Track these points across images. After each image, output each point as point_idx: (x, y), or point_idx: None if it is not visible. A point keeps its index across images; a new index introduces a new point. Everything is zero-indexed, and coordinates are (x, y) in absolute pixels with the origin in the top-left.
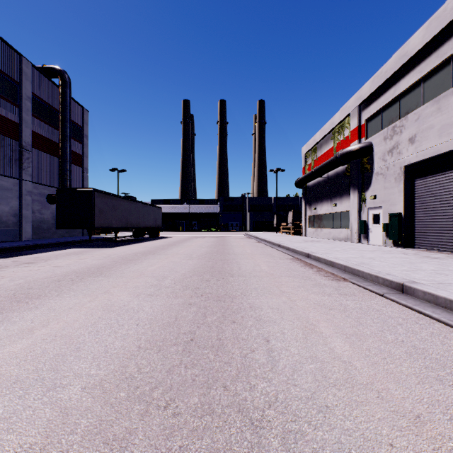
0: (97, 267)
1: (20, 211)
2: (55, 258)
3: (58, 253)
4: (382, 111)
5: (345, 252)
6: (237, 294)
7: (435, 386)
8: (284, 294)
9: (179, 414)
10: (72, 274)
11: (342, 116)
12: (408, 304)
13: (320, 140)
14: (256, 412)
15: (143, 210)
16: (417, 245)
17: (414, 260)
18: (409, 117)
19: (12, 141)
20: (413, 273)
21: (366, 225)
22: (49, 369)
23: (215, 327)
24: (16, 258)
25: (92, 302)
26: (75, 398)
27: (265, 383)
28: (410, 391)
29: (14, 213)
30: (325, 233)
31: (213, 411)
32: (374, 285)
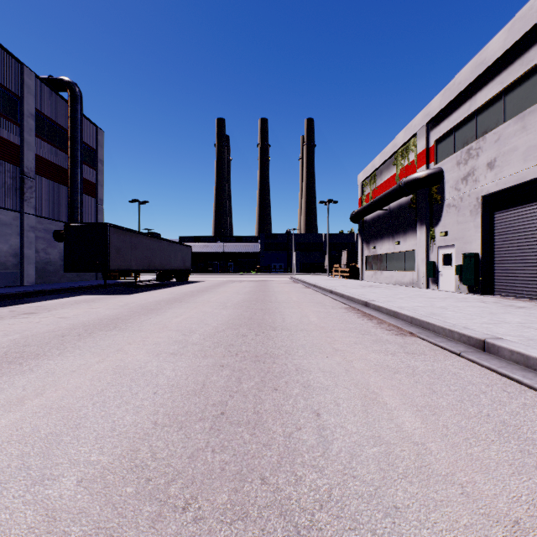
0: (111, 319)
1: (21, 251)
2: (61, 307)
3: (65, 301)
4: (455, 130)
5: (410, 300)
6: (280, 353)
7: (535, 477)
8: (338, 352)
9: (202, 519)
10: (80, 327)
11: (406, 137)
12: (492, 365)
13: (381, 166)
14: (303, 515)
15: (168, 249)
16: (498, 292)
17: (495, 310)
18: (487, 137)
19: (11, 166)
20: (495, 327)
21: (435, 267)
22: (38, 453)
23: (252, 396)
24: (14, 307)
25: (101, 363)
26: (67, 495)
27: (314, 474)
28: (503, 484)
29: (14, 253)
30: (386, 277)
31: (247, 514)
32: (448, 341)
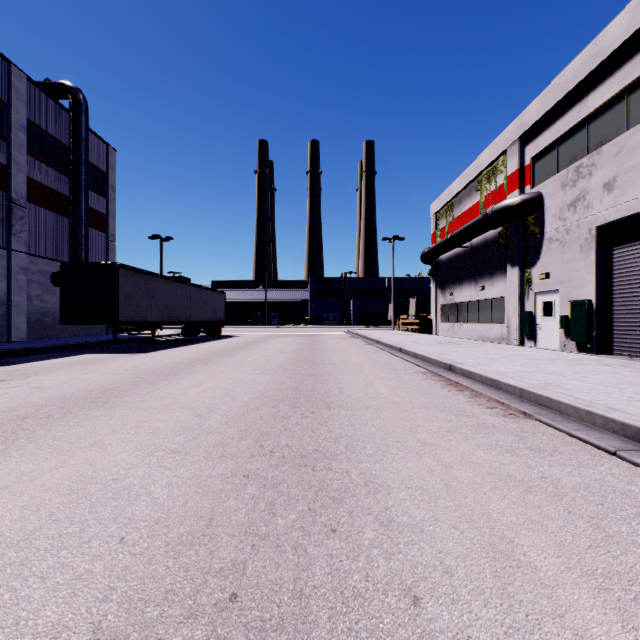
0: (104, 390)
1: (8, 298)
2: (45, 372)
3: (55, 363)
4: (558, 144)
5: (508, 362)
6: (338, 450)
7: None
8: (427, 448)
9: None
10: (55, 403)
11: (493, 154)
12: None
13: (460, 192)
14: None
15: (196, 296)
16: (618, 351)
17: (632, 378)
18: (604, 150)
19: None
20: None
21: (532, 318)
22: None
23: (292, 548)
24: None
25: (56, 471)
26: None
27: None
28: None
29: None
30: (466, 331)
31: None
32: (587, 429)
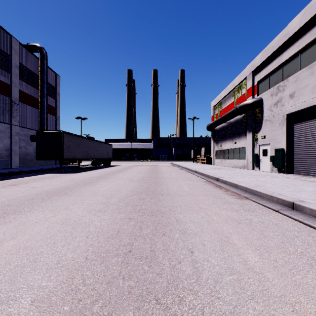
0: (62, 188)
1: (10, 147)
2: (33, 181)
3: (36, 177)
4: (269, 75)
5: (244, 177)
6: (166, 210)
7: None
8: (202, 210)
9: None
10: (43, 193)
11: (240, 79)
12: (299, 218)
13: (225, 97)
14: None
15: (99, 146)
16: (296, 172)
17: (296, 183)
18: (289, 79)
19: (5, 97)
20: (298, 193)
21: (258, 157)
22: (7, 280)
23: (149, 239)
24: (5, 181)
25: (54, 217)
26: (23, 312)
27: (191, 296)
28: None
29: (6, 148)
30: (228, 163)
31: None
32: (269, 203)
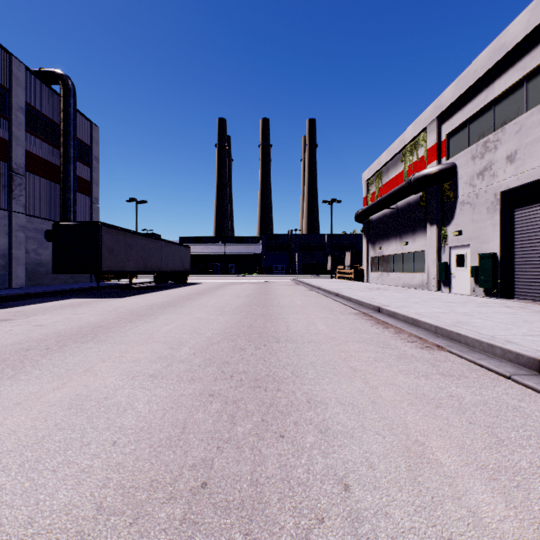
0: (92, 327)
1: (9, 251)
2: (42, 313)
3: (50, 306)
4: (469, 123)
5: (427, 304)
6: (285, 375)
7: None
8: (357, 374)
9: None
10: (53, 338)
11: (415, 131)
12: None
13: (387, 163)
14: None
15: (166, 250)
16: (518, 295)
17: (528, 318)
18: (507, 128)
19: None
20: None
21: (447, 268)
22: None
23: (249, 449)
24: None
25: (58, 391)
26: None
27: None
28: None
29: (2, 253)
30: (393, 279)
31: None
32: (488, 359)
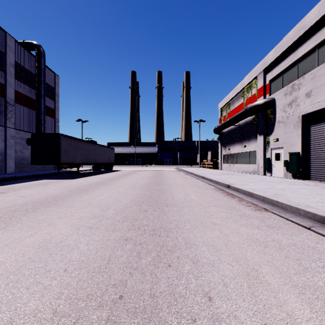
0: (54, 197)
1: (5, 151)
2: (24, 188)
3: (29, 184)
4: (283, 73)
5: (257, 183)
6: (172, 227)
7: None
8: (216, 226)
9: None
10: (30, 204)
11: (250, 78)
12: None
13: (233, 97)
14: None
15: (100, 150)
16: (313, 178)
17: (319, 191)
18: (306, 76)
19: None
20: None
21: (269, 161)
22: None
23: (149, 274)
24: None
25: (31, 237)
26: None
27: None
28: None
29: (0, 152)
30: (236, 168)
31: None
32: (296, 217)
